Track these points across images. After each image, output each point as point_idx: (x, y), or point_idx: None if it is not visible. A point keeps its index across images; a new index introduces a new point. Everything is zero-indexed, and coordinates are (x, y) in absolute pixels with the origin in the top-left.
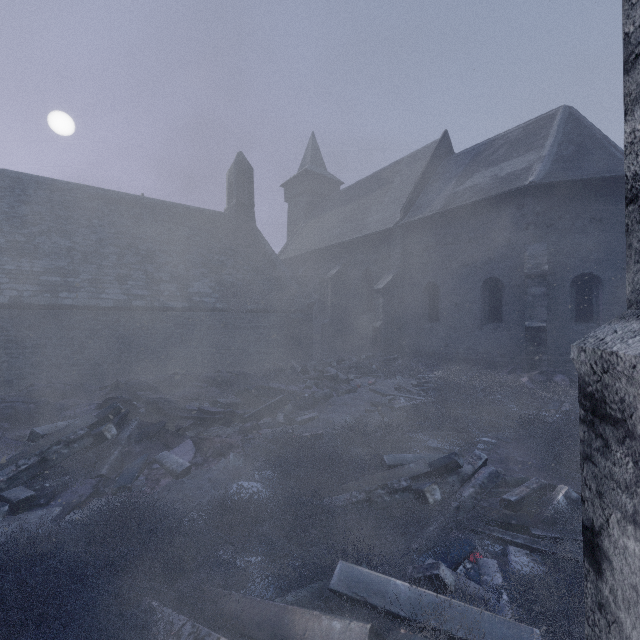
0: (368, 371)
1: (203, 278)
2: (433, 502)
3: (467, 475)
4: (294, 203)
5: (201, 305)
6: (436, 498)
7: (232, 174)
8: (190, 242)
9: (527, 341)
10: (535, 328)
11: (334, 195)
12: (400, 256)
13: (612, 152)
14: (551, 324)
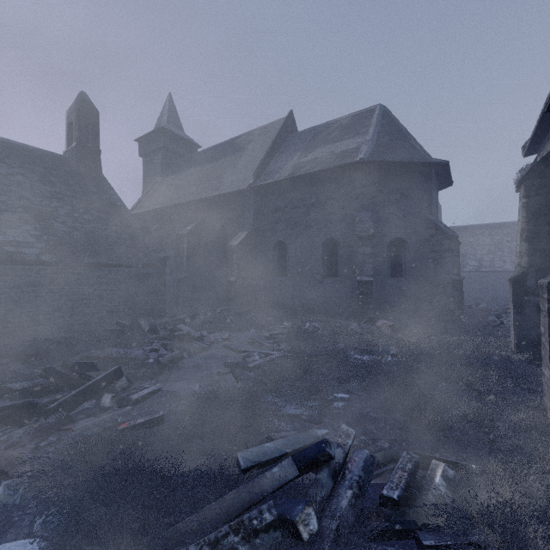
0: (223, 325)
1: (23, 225)
2: (308, 537)
3: (339, 465)
4: (150, 159)
5: (16, 257)
6: (312, 529)
7: (72, 114)
8: (7, 181)
9: (359, 293)
10: (365, 282)
11: (191, 156)
12: (253, 216)
13: (414, 144)
14: (374, 278)
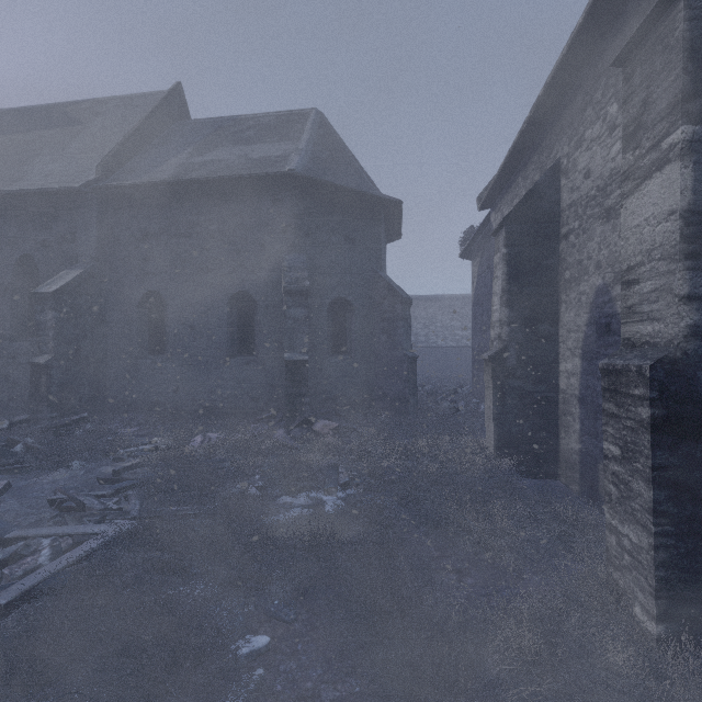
0: (1, 460)
1: None
2: None
3: None
4: None
5: None
6: None
7: None
8: None
9: (287, 380)
10: (296, 362)
11: None
12: (96, 242)
13: (360, 172)
14: (310, 356)
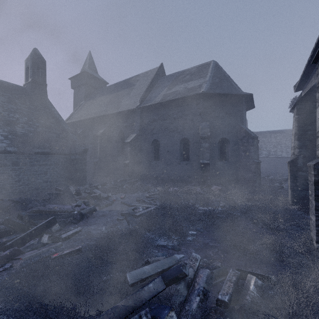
0: (121, 189)
1: None
2: None
3: (191, 279)
4: (78, 90)
5: None
6: None
7: (29, 61)
8: None
9: (201, 170)
10: (205, 163)
11: (102, 89)
12: (139, 124)
13: (232, 84)
14: (210, 161)
